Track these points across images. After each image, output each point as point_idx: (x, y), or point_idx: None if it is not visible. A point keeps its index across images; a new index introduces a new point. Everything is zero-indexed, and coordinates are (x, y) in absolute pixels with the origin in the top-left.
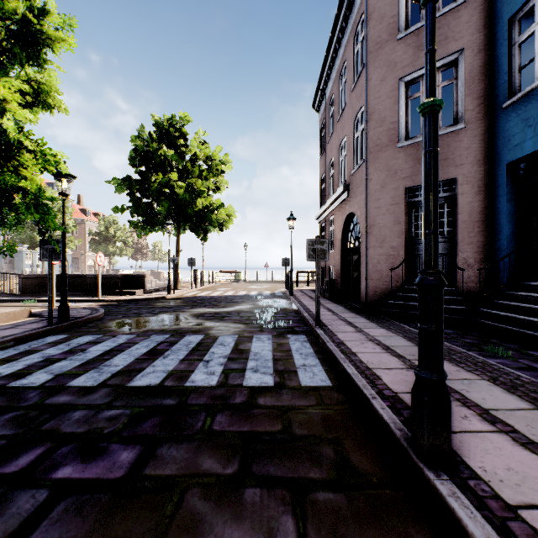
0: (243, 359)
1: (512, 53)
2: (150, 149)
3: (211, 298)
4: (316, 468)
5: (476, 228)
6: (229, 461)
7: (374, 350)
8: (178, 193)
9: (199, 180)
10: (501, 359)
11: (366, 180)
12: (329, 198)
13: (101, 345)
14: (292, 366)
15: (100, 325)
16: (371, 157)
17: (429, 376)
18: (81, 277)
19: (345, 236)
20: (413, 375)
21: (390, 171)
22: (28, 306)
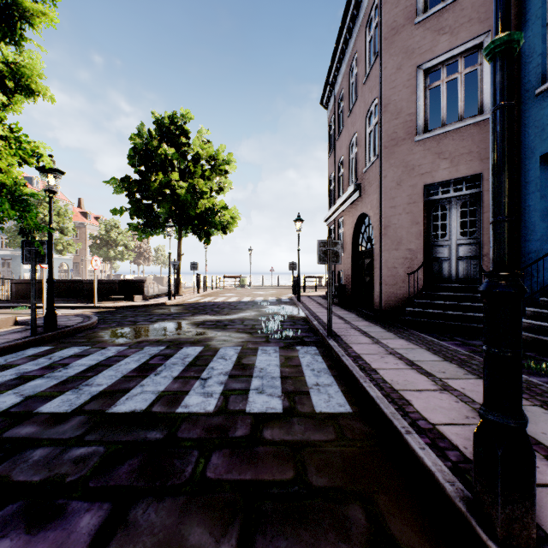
0: (246, 376)
1: (546, 32)
2: (150, 147)
3: (214, 304)
4: (344, 543)
5: None
6: (224, 531)
7: (397, 366)
8: (179, 194)
9: (201, 180)
10: (547, 377)
11: (381, 177)
12: (339, 199)
13: (86, 358)
14: (303, 386)
15: (90, 335)
16: (385, 152)
17: (504, 420)
18: (78, 282)
19: (356, 239)
20: (449, 399)
21: (407, 166)
22: (16, 313)
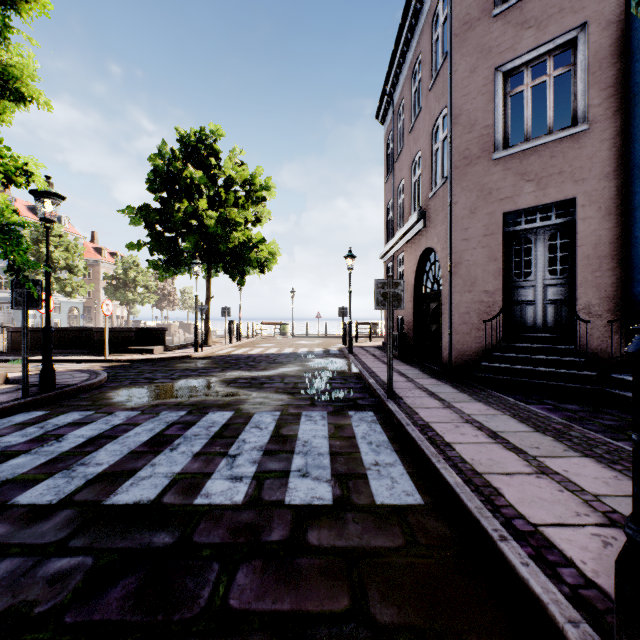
0: (286, 452)
1: None
2: (173, 169)
3: (249, 356)
4: None
5: (603, 265)
6: None
7: (477, 440)
8: (208, 225)
9: (234, 209)
10: None
11: (450, 203)
12: (398, 231)
13: (87, 427)
14: (358, 466)
15: (96, 396)
16: (456, 173)
17: None
18: (87, 331)
19: (420, 278)
20: (549, 487)
21: (483, 190)
22: (10, 368)
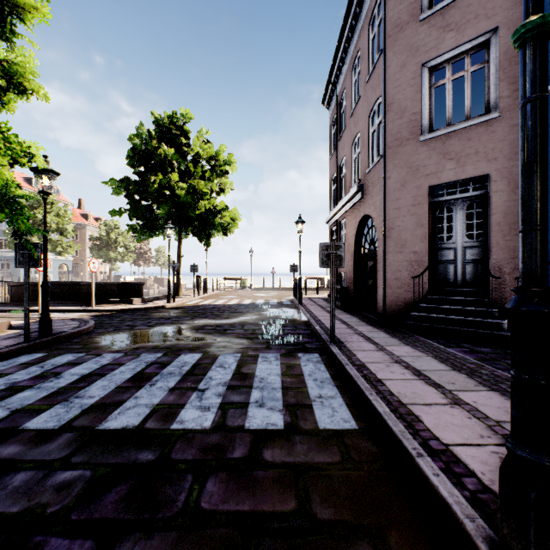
0: (246, 387)
1: None
2: (149, 147)
3: (214, 307)
4: None
5: (512, 230)
6: None
7: (404, 377)
8: (179, 195)
9: (202, 181)
10: None
11: (384, 178)
12: (341, 200)
13: (80, 367)
14: (305, 399)
15: (86, 341)
16: (389, 153)
17: (537, 458)
18: (76, 285)
19: (359, 241)
20: (460, 414)
21: (411, 167)
22: (12, 317)
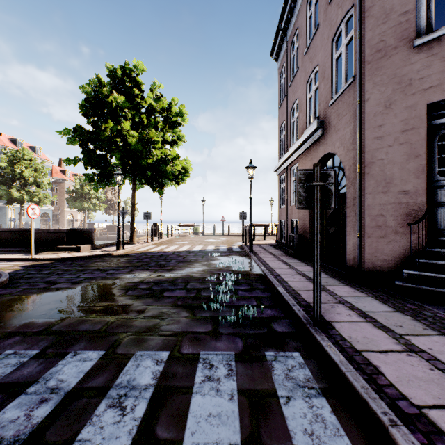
0: None
1: None
2: (99, 95)
3: (162, 254)
4: None
5: None
6: None
7: None
8: (130, 143)
9: (153, 129)
10: None
11: (360, 101)
12: (292, 145)
13: None
14: None
15: None
16: (368, 69)
17: None
18: (29, 231)
19: None
20: None
21: (401, 82)
22: None
